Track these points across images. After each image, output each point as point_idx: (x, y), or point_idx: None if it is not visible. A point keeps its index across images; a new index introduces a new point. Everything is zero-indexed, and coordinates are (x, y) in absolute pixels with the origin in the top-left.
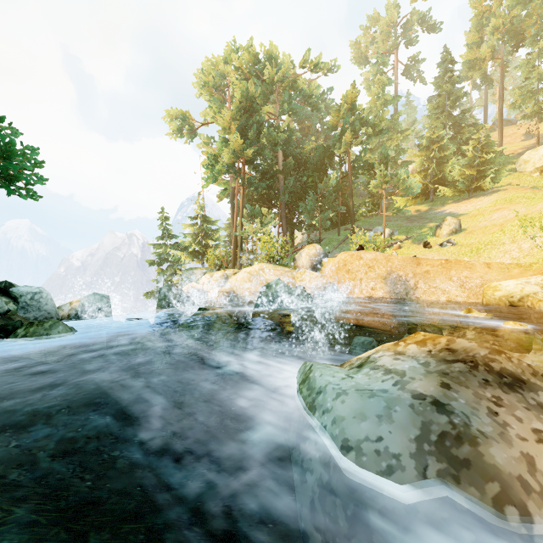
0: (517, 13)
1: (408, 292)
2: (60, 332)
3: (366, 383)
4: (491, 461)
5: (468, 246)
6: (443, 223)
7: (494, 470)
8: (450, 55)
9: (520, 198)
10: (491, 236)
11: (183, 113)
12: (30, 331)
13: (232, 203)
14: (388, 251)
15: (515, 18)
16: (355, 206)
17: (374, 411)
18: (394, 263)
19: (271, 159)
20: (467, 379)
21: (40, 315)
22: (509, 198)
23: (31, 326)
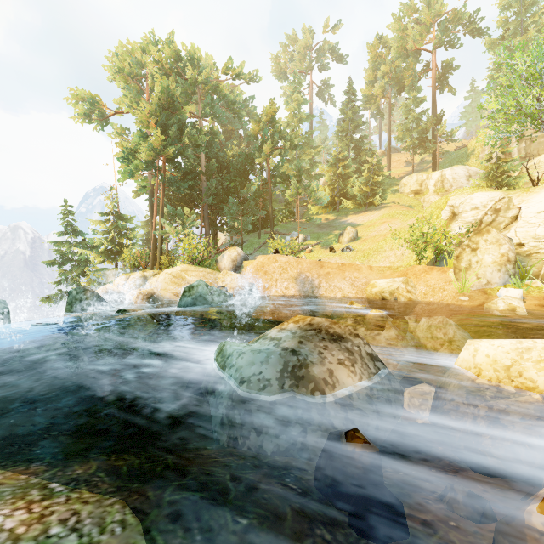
0: (400, 64)
1: (314, 290)
2: None
3: (258, 347)
4: (313, 373)
5: (362, 252)
6: (344, 232)
7: (313, 377)
8: (352, 88)
9: (399, 215)
10: (378, 244)
11: (92, 97)
12: None
13: (150, 200)
14: (301, 254)
15: (398, 68)
16: (275, 211)
17: (260, 359)
18: (303, 266)
19: (194, 159)
20: (313, 338)
21: None
22: (392, 214)
23: None
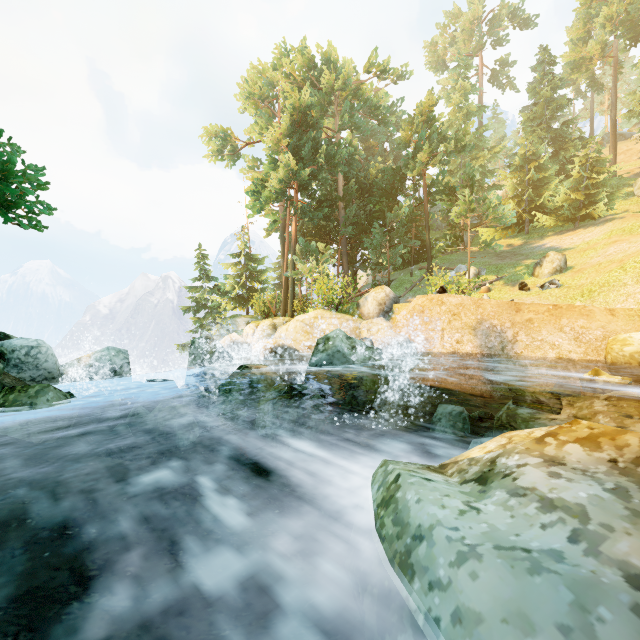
0: None
1: (505, 346)
2: (50, 400)
3: (509, 527)
4: None
5: (578, 288)
6: (544, 260)
7: None
8: (549, 54)
9: None
10: (608, 275)
11: (224, 130)
12: (9, 399)
13: (282, 237)
14: (474, 295)
15: (632, 5)
16: (432, 241)
17: (549, 611)
18: (487, 309)
19: (330, 184)
20: None
21: (38, 374)
22: (628, 228)
23: (12, 392)
